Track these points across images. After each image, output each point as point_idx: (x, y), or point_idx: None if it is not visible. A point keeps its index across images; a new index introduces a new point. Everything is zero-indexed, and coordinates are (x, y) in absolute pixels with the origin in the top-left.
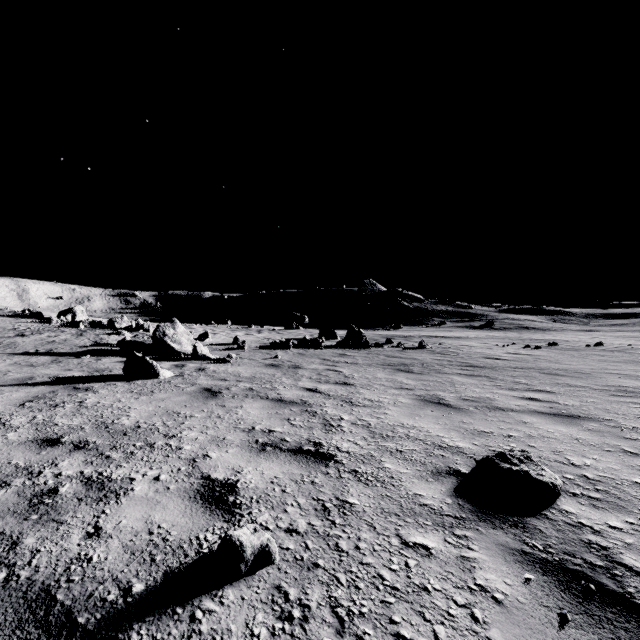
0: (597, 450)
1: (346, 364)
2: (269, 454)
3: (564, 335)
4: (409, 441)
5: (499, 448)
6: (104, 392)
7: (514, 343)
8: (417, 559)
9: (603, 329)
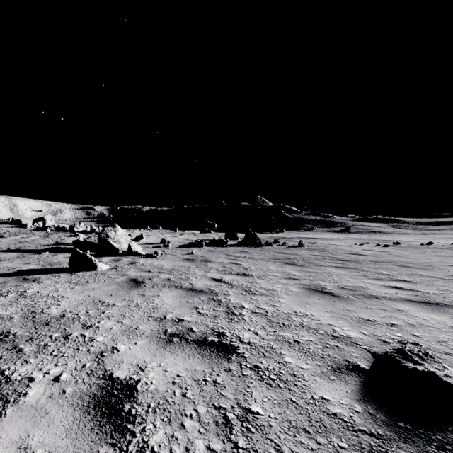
0: None
1: (245, 258)
2: (175, 346)
3: (402, 237)
4: (304, 330)
5: (387, 338)
6: (47, 282)
7: (368, 242)
8: None
9: (428, 233)
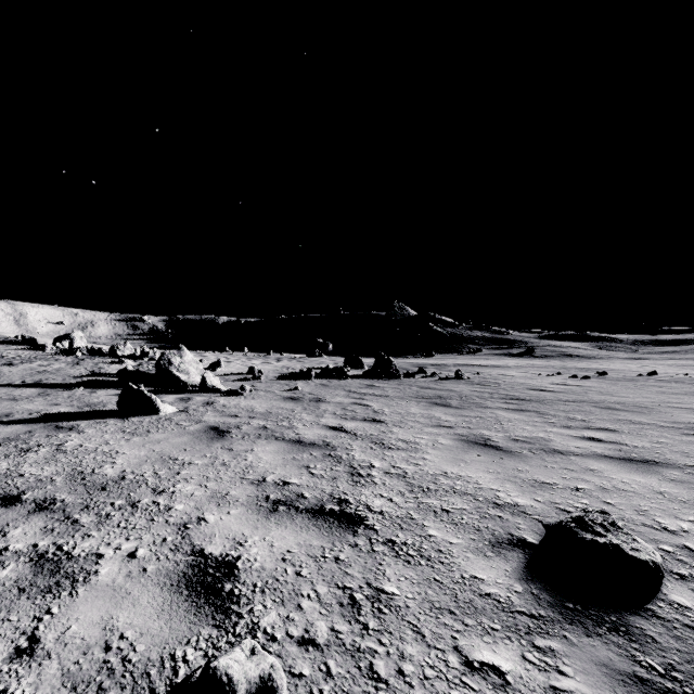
0: (690, 508)
1: (375, 397)
2: (282, 516)
3: (612, 363)
4: (456, 496)
5: (569, 506)
6: (91, 432)
7: (559, 372)
8: (488, 693)
9: (653, 357)
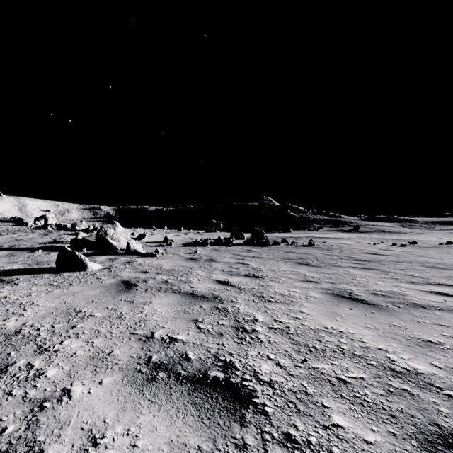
0: None
1: (253, 258)
2: (158, 389)
3: (415, 236)
4: (347, 359)
5: None
6: (23, 285)
7: (382, 242)
8: None
9: (442, 232)
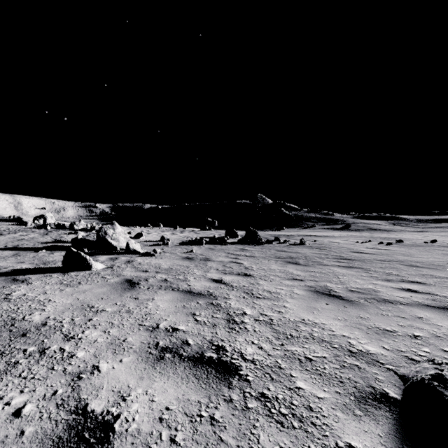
0: None
1: (246, 257)
2: (166, 365)
3: (404, 234)
4: (315, 344)
5: (414, 354)
6: (36, 284)
7: (370, 240)
8: None
9: (430, 230)
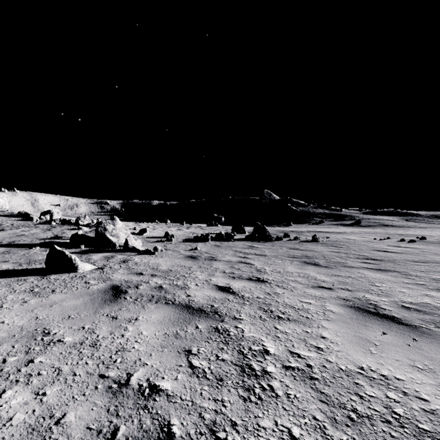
0: None
1: (256, 256)
2: None
3: (421, 231)
4: None
5: None
6: None
7: (389, 237)
8: None
9: None
